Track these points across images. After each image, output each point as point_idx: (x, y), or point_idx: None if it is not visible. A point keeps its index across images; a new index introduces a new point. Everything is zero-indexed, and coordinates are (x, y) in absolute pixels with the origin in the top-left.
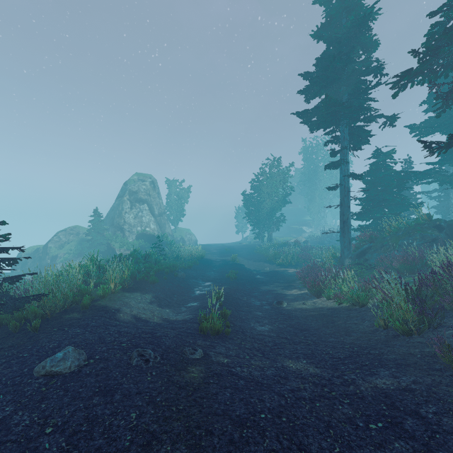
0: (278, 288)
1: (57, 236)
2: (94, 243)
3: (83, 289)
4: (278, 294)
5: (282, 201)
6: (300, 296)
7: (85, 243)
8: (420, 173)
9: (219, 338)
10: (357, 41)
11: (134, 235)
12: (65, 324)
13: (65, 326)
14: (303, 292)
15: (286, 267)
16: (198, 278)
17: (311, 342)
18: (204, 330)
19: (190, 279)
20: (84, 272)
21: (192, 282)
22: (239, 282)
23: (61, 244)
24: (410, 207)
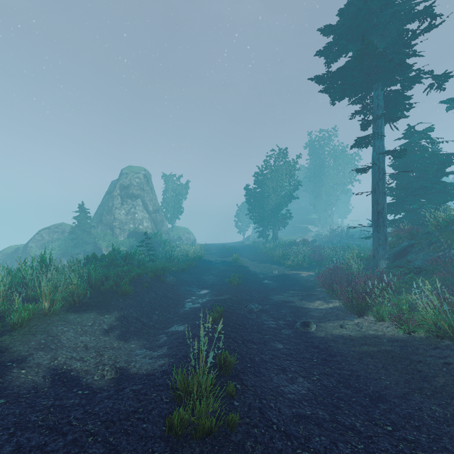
0: (295, 298)
1: (39, 235)
2: (79, 242)
3: None
4: (298, 308)
5: (288, 196)
6: (330, 313)
7: (68, 242)
8: None
9: (211, 450)
10: None
11: (125, 233)
12: None
13: None
14: (332, 306)
15: (297, 269)
16: (192, 284)
17: None
18: (178, 430)
19: (182, 285)
20: (21, 280)
21: (184, 290)
22: (244, 290)
23: (43, 243)
24: (453, 196)
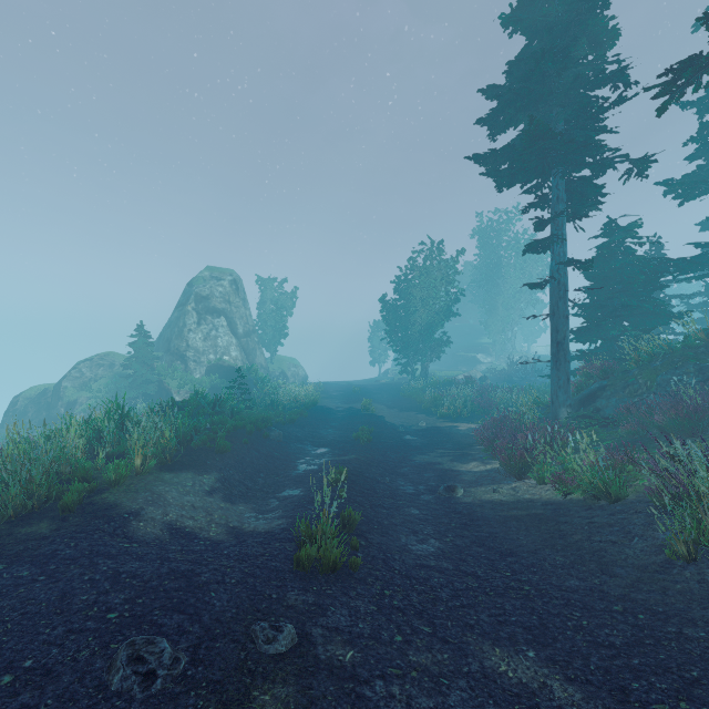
0: (444, 459)
1: (77, 369)
2: (137, 380)
3: (78, 468)
4: (445, 471)
5: (444, 312)
6: (486, 476)
7: (121, 381)
8: (684, 260)
9: (335, 581)
10: (580, 29)
11: (204, 367)
12: (6, 553)
13: (3, 559)
14: (490, 468)
15: (454, 420)
16: (305, 441)
17: (529, 588)
18: (305, 563)
19: (292, 442)
20: (94, 434)
21: (295, 448)
22: (376, 448)
23: (83, 382)
24: (668, 319)
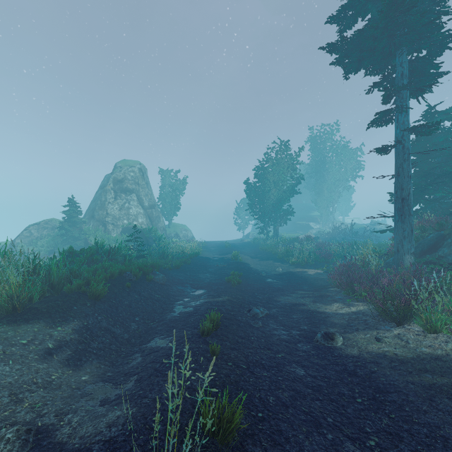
0: (306, 300)
1: (28, 231)
2: (68, 238)
3: None
4: (312, 313)
5: (290, 191)
6: (356, 320)
7: (56, 238)
8: None
9: None
10: None
11: (119, 229)
12: None
13: None
14: (355, 310)
15: (303, 267)
16: (186, 283)
17: None
18: None
19: (174, 284)
20: None
21: (176, 290)
22: (245, 290)
23: (31, 240)
24: None
